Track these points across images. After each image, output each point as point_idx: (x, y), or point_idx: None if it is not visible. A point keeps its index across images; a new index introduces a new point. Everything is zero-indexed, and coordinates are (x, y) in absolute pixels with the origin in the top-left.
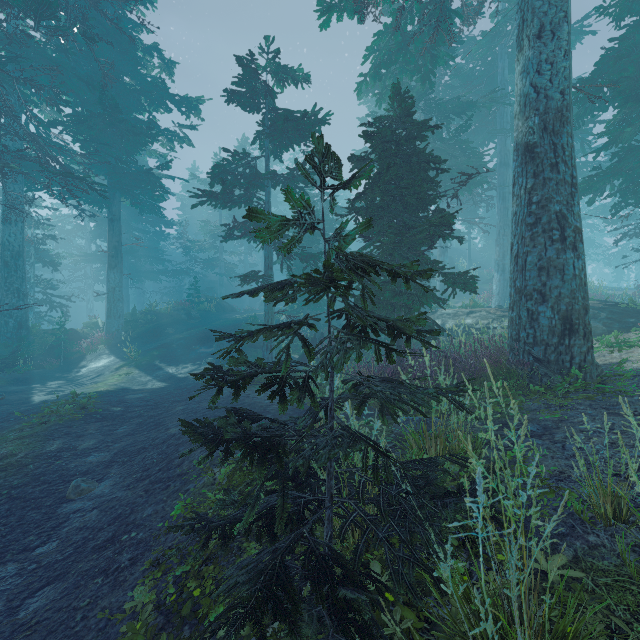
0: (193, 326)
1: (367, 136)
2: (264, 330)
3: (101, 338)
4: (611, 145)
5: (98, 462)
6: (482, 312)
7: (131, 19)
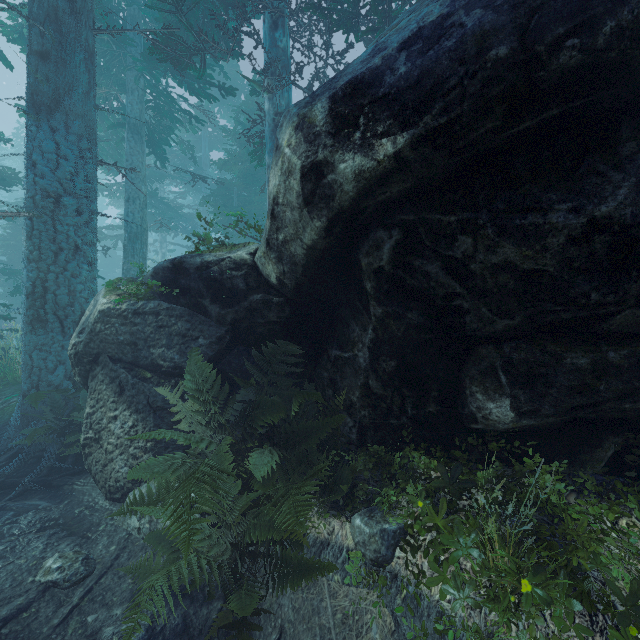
0: None
1: None
2: None
3: None
4: None
5: None
6: None
7: None
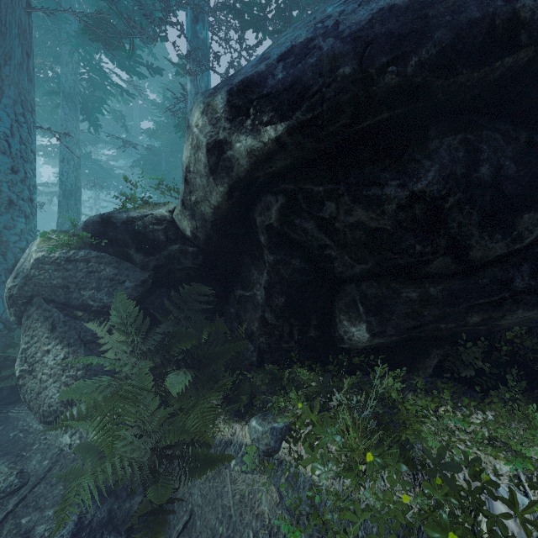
0: None
1: None
2: None
3: None
4: None
5: None
6: None
7: None
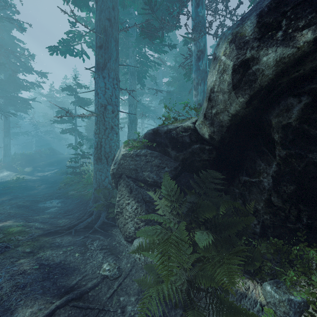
0: (43, 160)
1: None
2: (74, 157)
3: (1, 165)
4: None
5: (38, 185)
6: None
7: (15, 37)
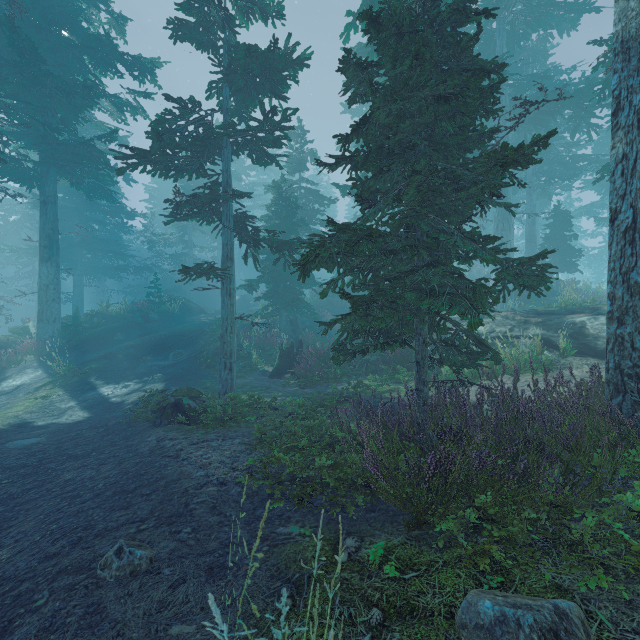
0: (150, 331)
1: (371, 21)
2: None
3: (30, 347)
4: (600, 142)
5: None
6: (496, 317)
7: None
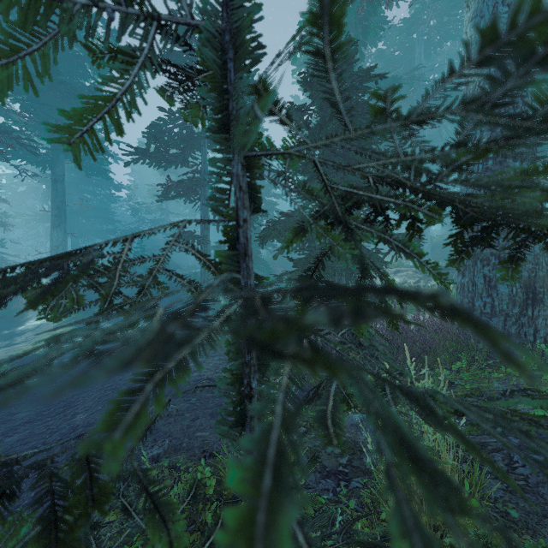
0: None
1: (306, 83)
2: None
3: None
4: None
5: None
6: (409, 271)
7: None
